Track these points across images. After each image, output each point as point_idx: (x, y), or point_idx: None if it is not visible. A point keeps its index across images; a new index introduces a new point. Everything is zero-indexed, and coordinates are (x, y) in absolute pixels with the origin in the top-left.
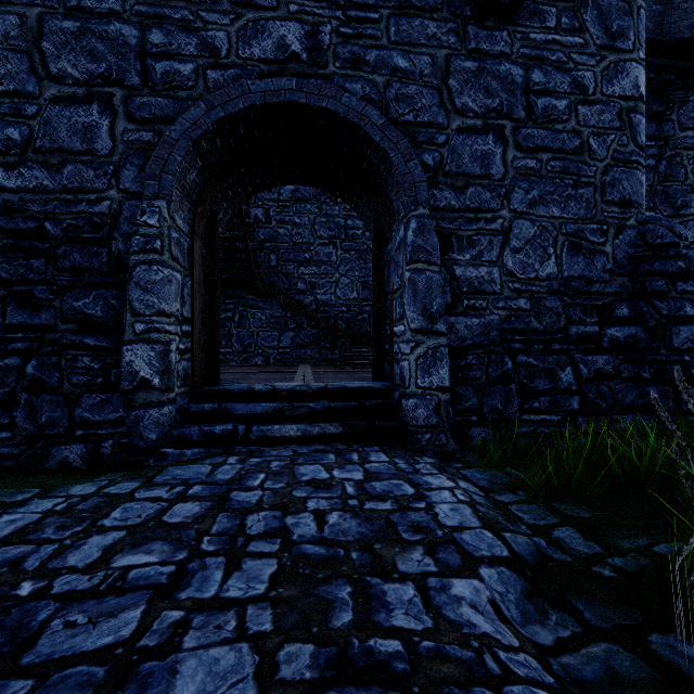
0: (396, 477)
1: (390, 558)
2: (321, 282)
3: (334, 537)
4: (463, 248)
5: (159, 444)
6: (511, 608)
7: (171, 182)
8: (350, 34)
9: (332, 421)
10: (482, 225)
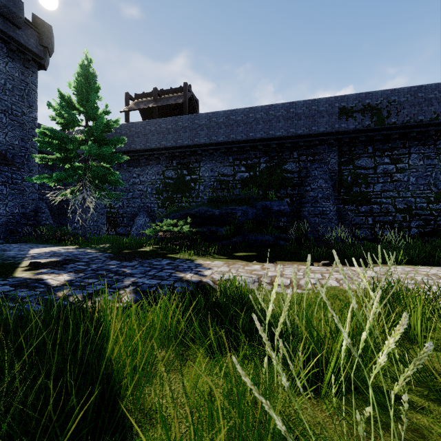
0: None
1: None
2: None
3: None
4: None
5: None
6: None
7: None
8: None
9: None
10: (1, 202)
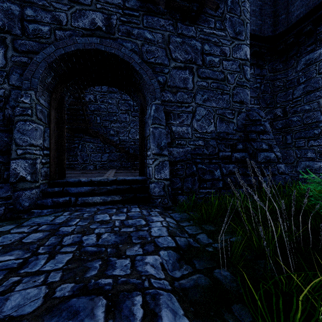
0: (140, 218)
1: (124, 250)
2: (122, 131)
3: (102, 243)
4: (176, 118)
5: (30, 207)
6: (169, 265)
7: (37, 82)
8: (125, 21)
9: (117, 194)
10: (183, 108)
